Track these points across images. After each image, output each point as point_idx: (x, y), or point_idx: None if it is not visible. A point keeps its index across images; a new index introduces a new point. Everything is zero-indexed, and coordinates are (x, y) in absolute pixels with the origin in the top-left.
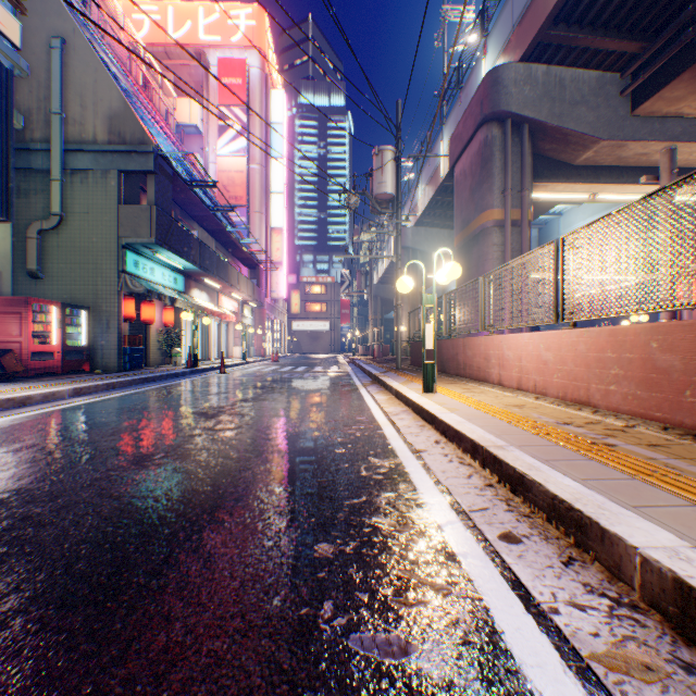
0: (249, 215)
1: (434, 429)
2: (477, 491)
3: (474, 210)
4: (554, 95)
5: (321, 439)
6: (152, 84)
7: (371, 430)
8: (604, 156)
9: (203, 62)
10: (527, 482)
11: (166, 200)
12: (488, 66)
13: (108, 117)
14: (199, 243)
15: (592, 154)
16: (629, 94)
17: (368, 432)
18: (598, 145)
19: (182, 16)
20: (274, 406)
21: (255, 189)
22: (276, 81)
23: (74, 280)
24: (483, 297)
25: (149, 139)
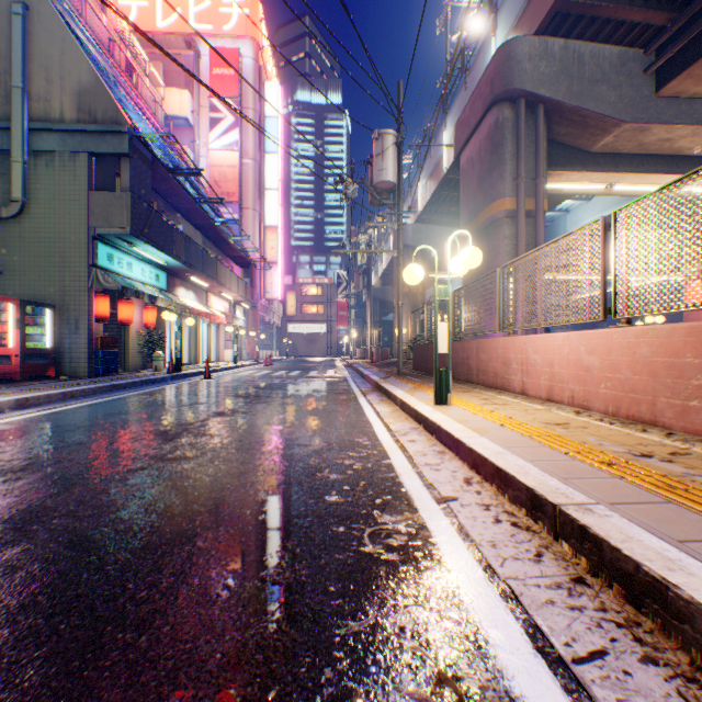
0: (242, 212)
1: (458, 458)
2: (566, 596)
3: (483, 200)
4: (572, 72)
5: (307, 477)
6: (138, 71)
7: (375, 459)
8: (624, 141)
9: (194, 51)
10: (680, 603)
11: (144, 188)
12: (498, 44)
13: (77, 93)
14: (183, 236)
15: (611, 140)
16: (653, 72)
17: (371, 462)
18: (620, 128)
19: (171, 3)
20: (255, 421)
21: (248, 185)
22: (271, 73)
23: (38, 274)
24: (501, 292)
25: (123, 118)
